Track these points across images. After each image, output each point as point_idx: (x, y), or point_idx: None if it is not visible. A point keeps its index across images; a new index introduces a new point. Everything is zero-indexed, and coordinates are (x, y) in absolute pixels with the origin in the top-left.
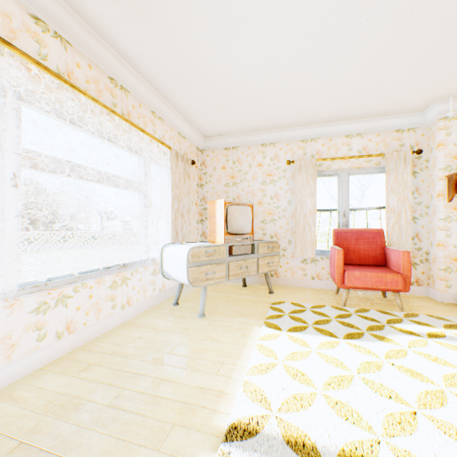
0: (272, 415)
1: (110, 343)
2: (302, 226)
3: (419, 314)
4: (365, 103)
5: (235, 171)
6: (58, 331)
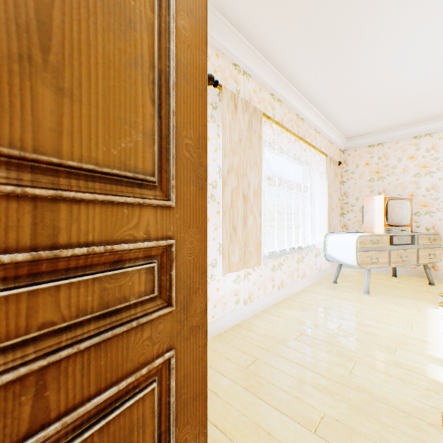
0: None
1: (304, 299)
2: None
3: None
4: None
5: (381, 166)
6: (278, 285)
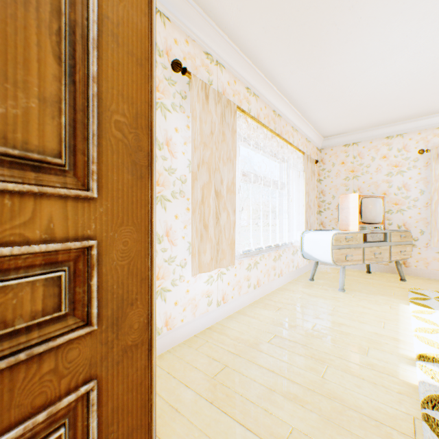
0: None
1: (281, 298)
2: None
3: None
4: None
5: (356, 165)
6: (254, 284)
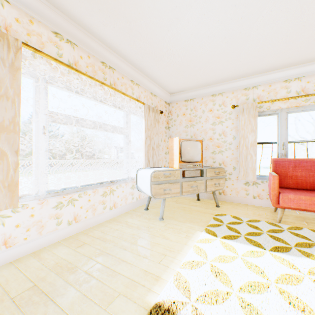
0: (189, 303)
1: (99, 231)
2: (244, 156)
3: None
4: (301, 51)
5: (192, 116)
6: (69, 220)
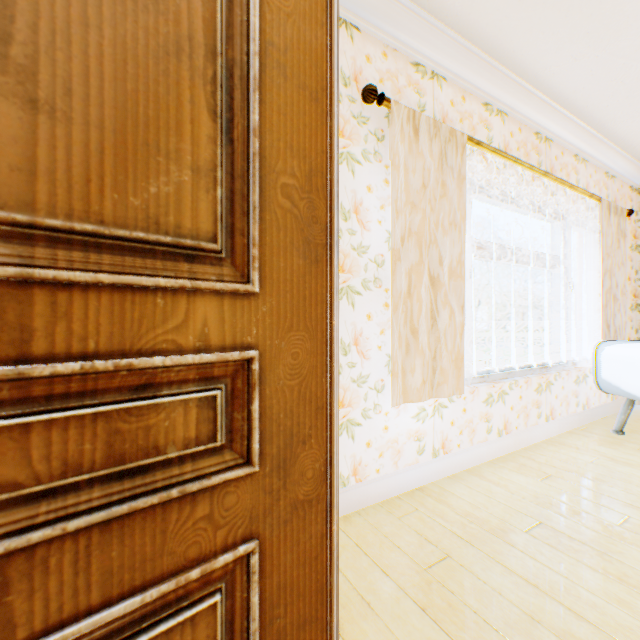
0: None
1: (551, 457)
2: None
3: None
4: None
5: None
6: (498, 428)
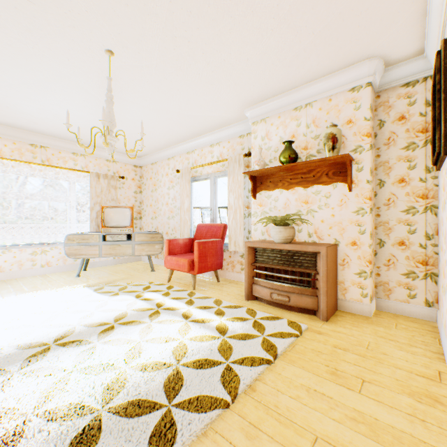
0: None
1: (17, 280)
2: (184, 221)
3: (195, 292)
4: (195, 122)
5: (156, 180)
6: None
